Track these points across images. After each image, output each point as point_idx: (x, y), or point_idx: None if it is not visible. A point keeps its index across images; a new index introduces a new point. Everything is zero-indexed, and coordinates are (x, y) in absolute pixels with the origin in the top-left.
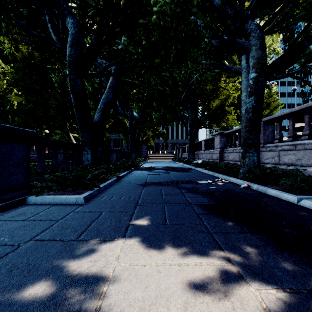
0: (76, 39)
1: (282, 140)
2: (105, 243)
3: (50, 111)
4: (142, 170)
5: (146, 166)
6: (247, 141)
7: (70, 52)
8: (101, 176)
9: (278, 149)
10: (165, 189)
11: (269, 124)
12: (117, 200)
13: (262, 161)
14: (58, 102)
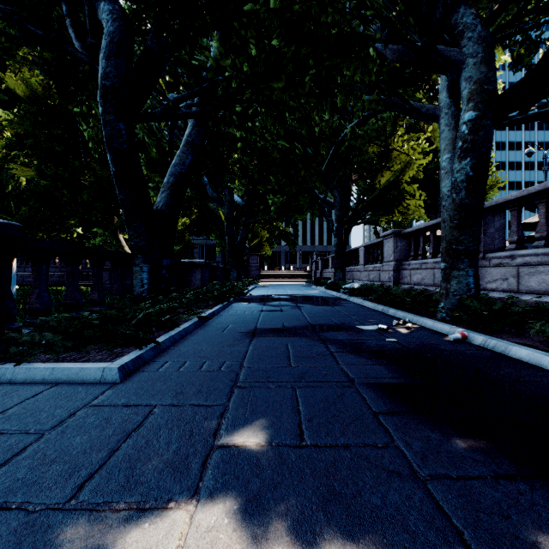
0: (117, 44)
1: (524, 245)
2: (137, 524)
3: (83, 194)
4: (250, 303)
5: (256, 295)
6: (455, 247)
7: (105, 69)
8: (165, 316)
9: (515, 263)
10: (294, 344)
11: (495, 213)
12: (194, 371)
13: (481, 285)
14: (97, 178)
